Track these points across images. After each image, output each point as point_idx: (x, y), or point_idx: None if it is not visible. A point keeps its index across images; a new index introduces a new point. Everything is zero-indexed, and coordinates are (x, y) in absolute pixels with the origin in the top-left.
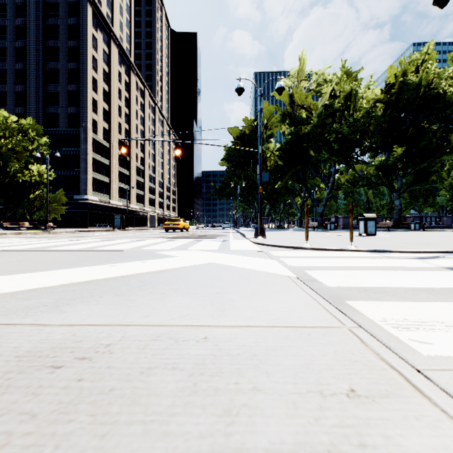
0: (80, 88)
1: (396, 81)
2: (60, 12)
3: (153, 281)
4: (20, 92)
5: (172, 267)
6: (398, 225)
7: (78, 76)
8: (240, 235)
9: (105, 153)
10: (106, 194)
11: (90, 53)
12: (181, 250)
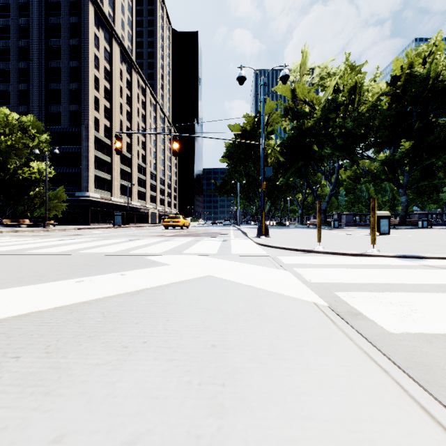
0: (82, 86)
1: (402, 73)
2: (62, 11)
3: (120, 313)
4: (24, 91)
5: (155, 284)
6: (404, 222)
7: (79, 74)
8: (241, 233)
9: (107, 151)
10: (108, 191)
11: (91, 51)
12: (175, 253)
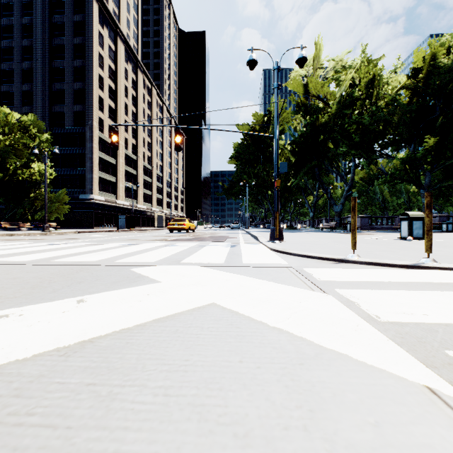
0: (86, 85)
1: (424, 65)
2: (66, 9)
3: None
4: (27, 91)
5: (120, 324)
6: None
7: (84, 74)
8: (251, 237)
9: (112, 152)
10: (113, 193)
11: (96, 50)
12: (171, 263)
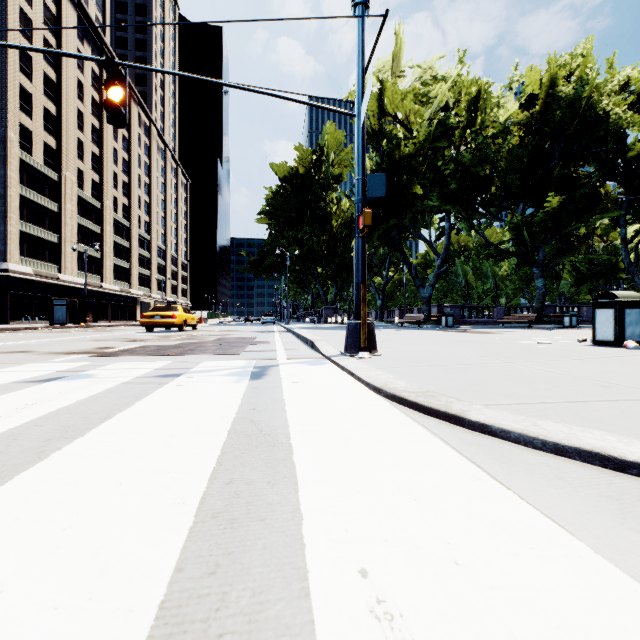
0: None
1: (539, 90)
2: None
3: None
4: None
5: None
6: (540, 318)
7: None
8: (297, 340)
9: (50, 191)
10: (52, 263)
11: (13, 2)
12: None
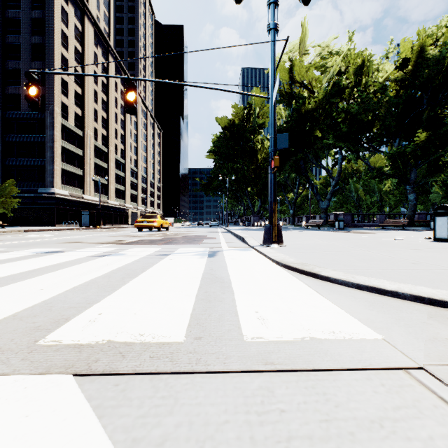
0: (46, 65)
1: (410, 55)
2: None
3: None
4: None
5: None
6: (412, 223)
7: (43, 52)
8: (234, 237)
9: (78, 143)
10: (79, 188)
11: (58, 26)
12: (4, 349)
